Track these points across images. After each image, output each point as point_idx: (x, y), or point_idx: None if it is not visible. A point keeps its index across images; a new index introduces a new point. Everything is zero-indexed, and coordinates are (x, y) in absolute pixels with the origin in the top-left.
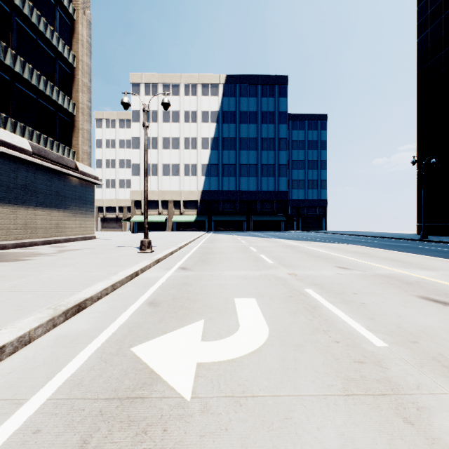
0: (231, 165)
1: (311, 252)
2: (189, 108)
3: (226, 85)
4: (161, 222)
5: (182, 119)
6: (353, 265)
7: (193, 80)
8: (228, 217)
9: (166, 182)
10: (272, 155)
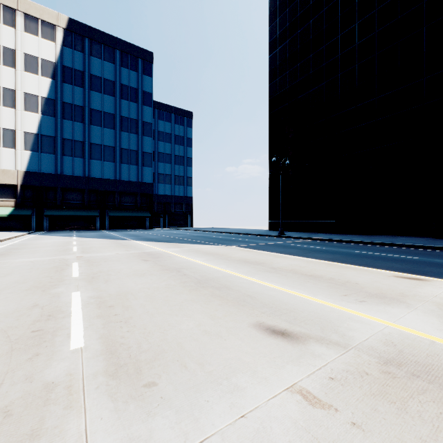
0: (76, 141)
1: (187, 267)
2: None
3: (69, 32)
4: None
5: None
6: (284, 310)
7: (7, 0)
8: (71, 212)
9: None
10: (135, 139)
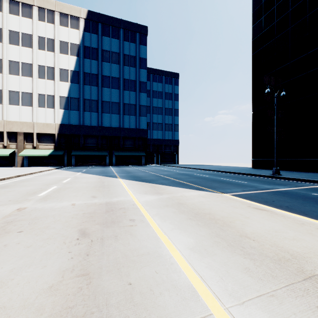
0: (93, 100)
1: None
2: (45, 34)
3: (88, 21)
4: (8, 157)
5: (35, 45)
6: None
7: (49, 5)
8: (89, 152)
9: (14, 111)
10: (134, 96)
